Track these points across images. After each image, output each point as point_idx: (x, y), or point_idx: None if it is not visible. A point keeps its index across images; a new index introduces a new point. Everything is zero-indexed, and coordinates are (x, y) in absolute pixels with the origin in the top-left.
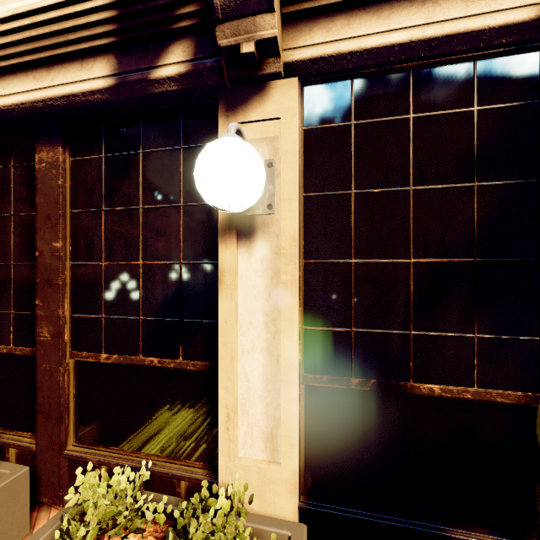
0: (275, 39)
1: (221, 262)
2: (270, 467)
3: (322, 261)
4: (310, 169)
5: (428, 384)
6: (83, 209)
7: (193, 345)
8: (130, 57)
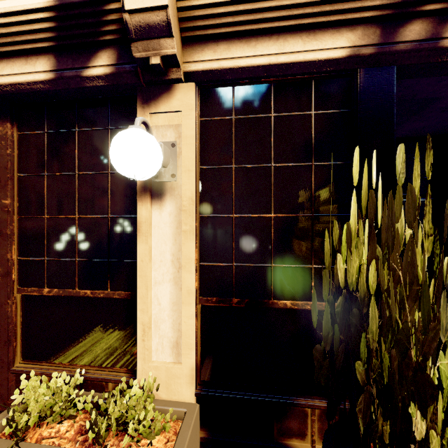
0: (175, 55)
1: (138, 216)
2: (175, 366)
3: (212, 216)
4: (204, 149)
5: (283, 300)
6: (28, 174)
7: (118, 279)
8: (66, 58)
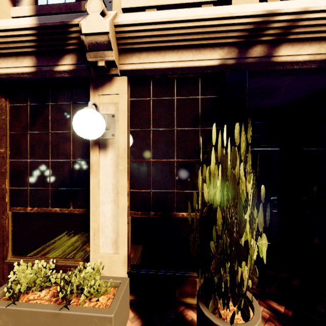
0: (114, 61)
1: (91, 160)
2: (114, 255)
3: (138, 160)
4: (133, 118)
5: (182, 212)
6: (17, 132)
7: (78, 201)
8: (43, 58)
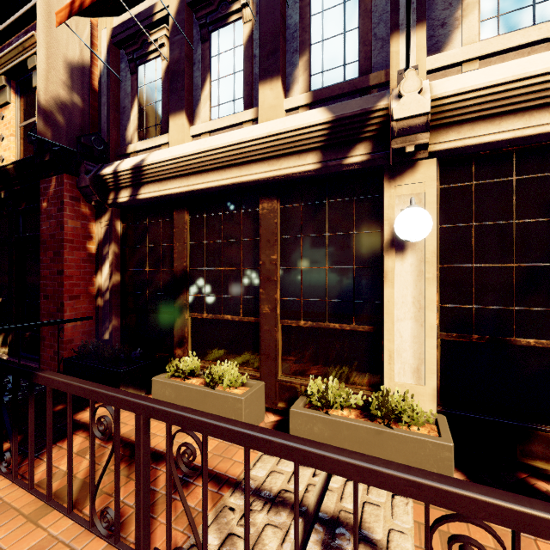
0: (427, 143)
1: (385, 267)
2: (418, 386)
3: (452, 266)
4: (443, 211)
5: (526, 339)
6: (288, 236)
7: (362, 316)
8: (330, 152)
